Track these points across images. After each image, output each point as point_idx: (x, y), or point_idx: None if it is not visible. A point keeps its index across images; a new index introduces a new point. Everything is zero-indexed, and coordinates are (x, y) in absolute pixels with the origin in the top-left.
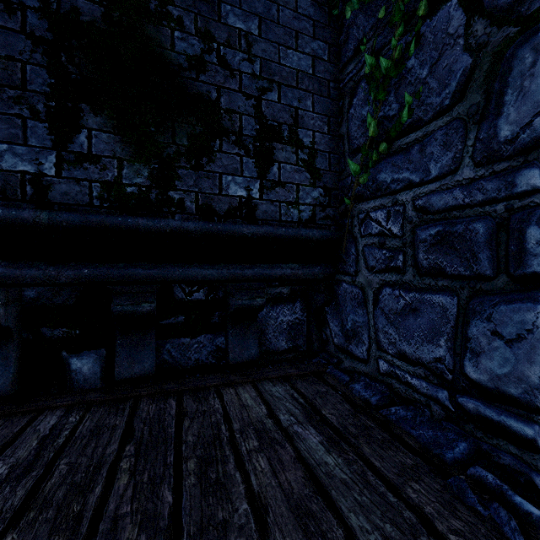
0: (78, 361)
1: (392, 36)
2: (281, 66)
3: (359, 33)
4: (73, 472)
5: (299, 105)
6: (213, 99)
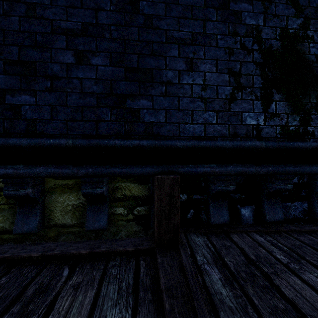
0: (243, 210)
1: None
2: None
3: None
4: None
5: None
6: None
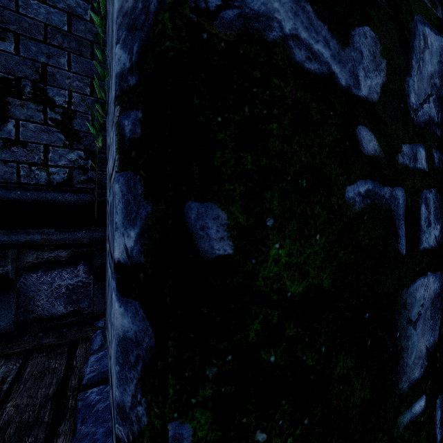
0: None
1: None
2: (20, 15)
3: None
4: None
5: (49, 62)
6: None
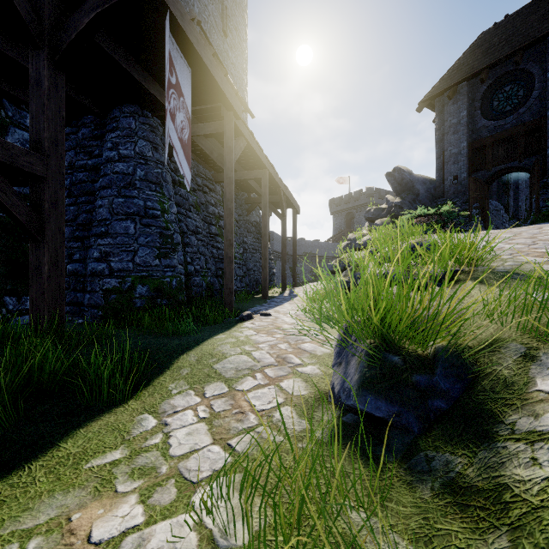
0: None
1: None
2: None
3: None
4: None
5: None
6: None
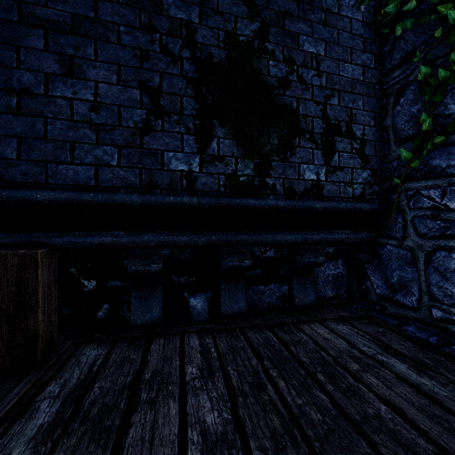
0: (194, 300)
1: (452, 52)
2: (340, 77)
3: (408, 46)
4: (243, 376)
5: (353, 106)
6: (294, 108)
